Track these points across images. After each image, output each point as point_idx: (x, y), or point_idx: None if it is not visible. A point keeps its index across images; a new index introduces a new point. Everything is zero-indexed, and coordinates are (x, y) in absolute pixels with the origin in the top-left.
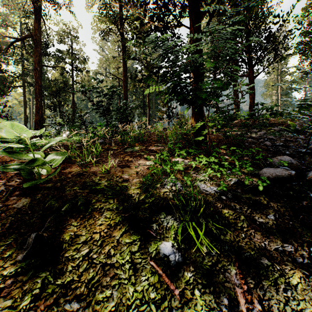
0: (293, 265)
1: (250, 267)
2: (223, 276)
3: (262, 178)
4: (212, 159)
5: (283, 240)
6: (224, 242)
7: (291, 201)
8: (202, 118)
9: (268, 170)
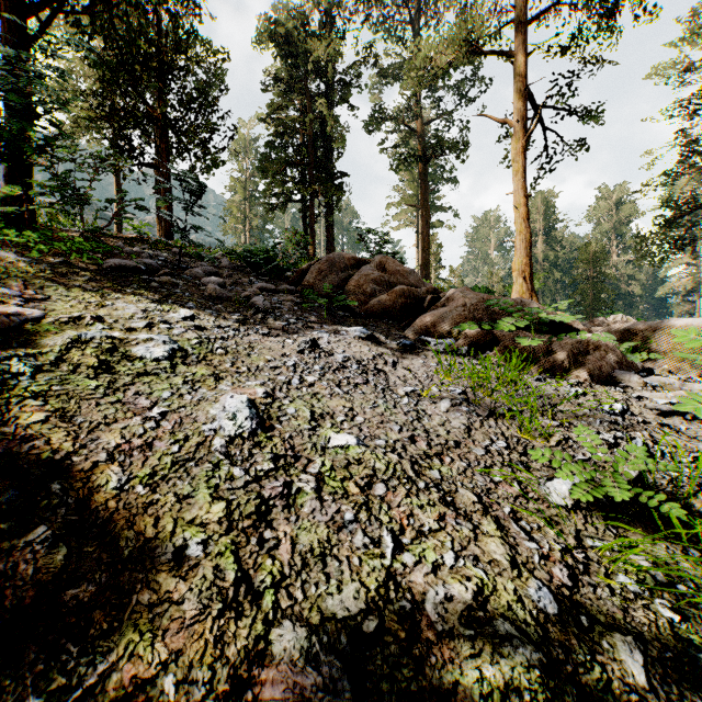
0: (82, 289)
1: (37, 285)
2: (3, 284)
3: (95, 257)
4: (29, 232)
5: (86, 284)
6: (15, 276)
7: (121, 278)
8: (29, 190)
9: (113, 260)
